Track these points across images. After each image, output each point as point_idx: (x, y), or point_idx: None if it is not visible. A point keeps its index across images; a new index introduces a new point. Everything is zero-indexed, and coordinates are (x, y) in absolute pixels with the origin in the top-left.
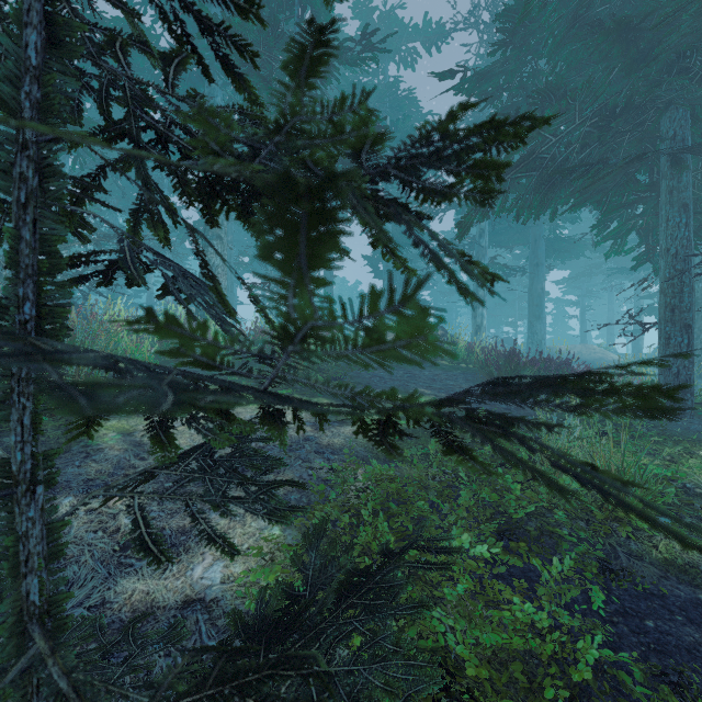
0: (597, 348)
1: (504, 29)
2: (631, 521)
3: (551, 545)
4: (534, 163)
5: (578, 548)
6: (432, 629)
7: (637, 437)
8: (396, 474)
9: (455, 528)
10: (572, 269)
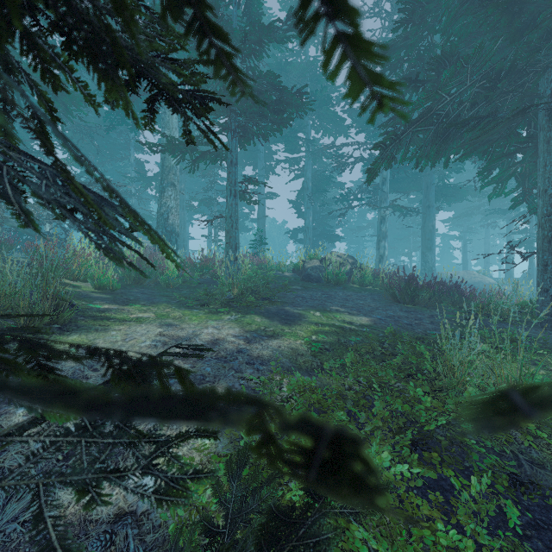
0: (476, 273)
1: (405, 9)
2: (531, 431)
3: (458, 453)
4: (432, 119)
5: (487, 460)
6: (355, 551)
7: (523, 349)
8: (317, 383)
9: (372, 438)
10: (455, 210)
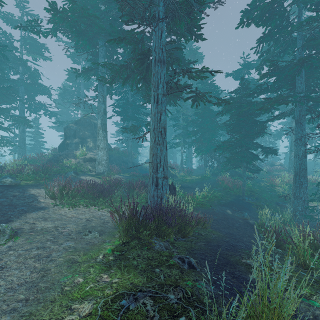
0: None
1: None
2: None
3: None
4: None
5: None
6: None
7: None
8: None
9: None
10: None
